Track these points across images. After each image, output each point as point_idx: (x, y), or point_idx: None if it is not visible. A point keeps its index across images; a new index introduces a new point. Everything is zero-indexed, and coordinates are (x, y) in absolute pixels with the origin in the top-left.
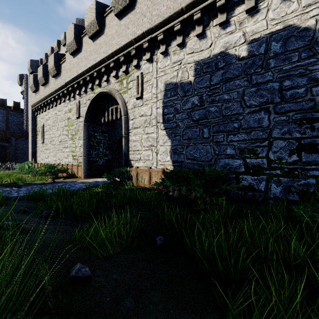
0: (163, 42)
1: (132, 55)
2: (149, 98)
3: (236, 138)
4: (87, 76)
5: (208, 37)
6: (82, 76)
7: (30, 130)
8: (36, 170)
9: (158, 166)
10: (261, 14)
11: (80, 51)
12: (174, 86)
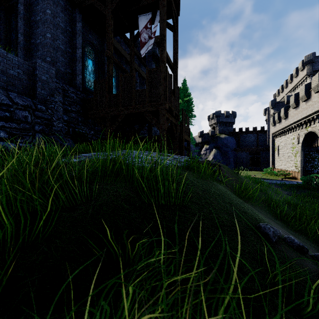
0: None
1: None
2: None
3: None
4: (302, 121)
5: None
6: (299, 121)
7: (270, 148)
8: (274, 173)
9: None
10: None
11: (298, 107)
12: None
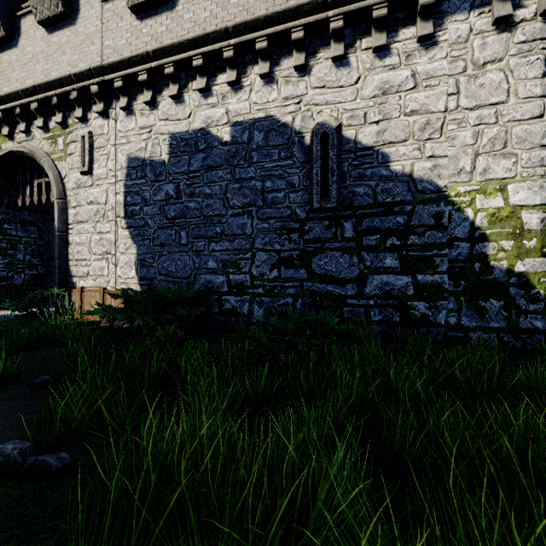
0: (124, 92)
1: (72, 99)
2: (103, 176)
3: (219, 247)
4: None
5: (187, 103)
6: None
7: None
8: None
9: (117, 286)
10: (245, 92)
11: None
12: (141, 163)
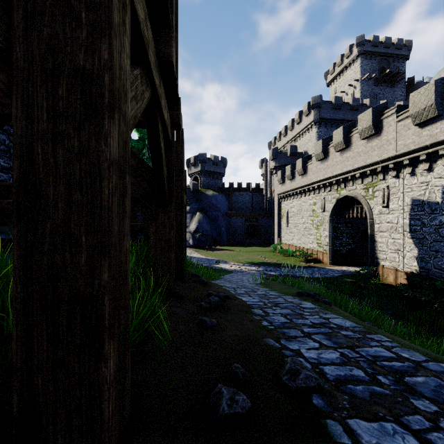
0: (409, 165)
1: (377, 172)
2: (395, 208)
3: None
4: (333, 180)
5: None
6: (328, 179)
7: (276, 214)
8: (293, 254)
9: (404, 269)
10: None
11: (326, 159)
12: (420, 203)
